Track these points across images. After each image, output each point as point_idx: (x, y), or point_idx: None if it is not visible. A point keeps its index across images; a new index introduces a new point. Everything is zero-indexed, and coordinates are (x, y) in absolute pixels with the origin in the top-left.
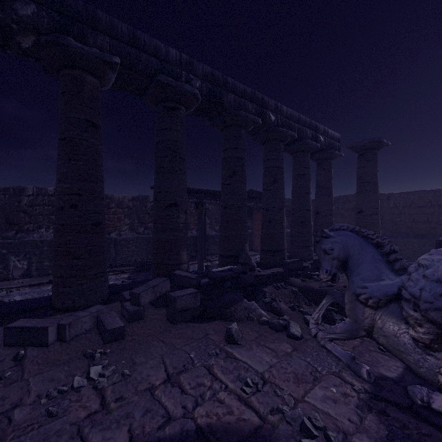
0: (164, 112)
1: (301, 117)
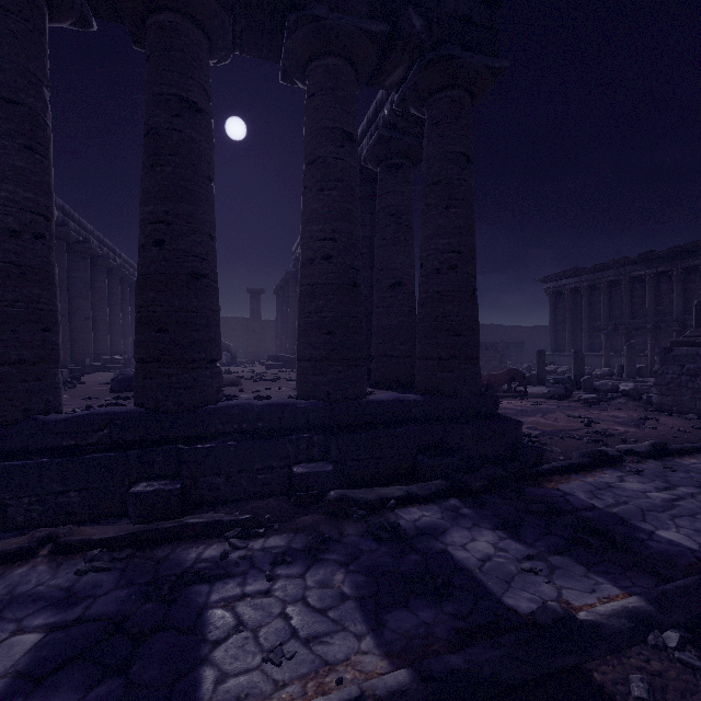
0: (81, 260)
1: (128, 260)
